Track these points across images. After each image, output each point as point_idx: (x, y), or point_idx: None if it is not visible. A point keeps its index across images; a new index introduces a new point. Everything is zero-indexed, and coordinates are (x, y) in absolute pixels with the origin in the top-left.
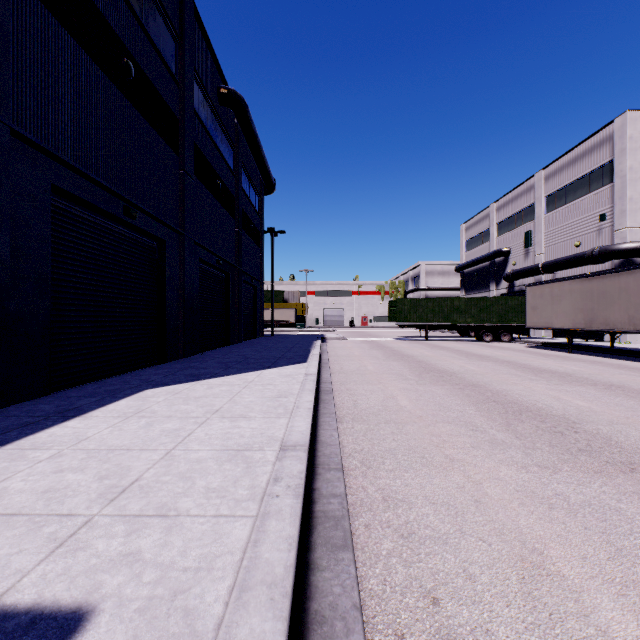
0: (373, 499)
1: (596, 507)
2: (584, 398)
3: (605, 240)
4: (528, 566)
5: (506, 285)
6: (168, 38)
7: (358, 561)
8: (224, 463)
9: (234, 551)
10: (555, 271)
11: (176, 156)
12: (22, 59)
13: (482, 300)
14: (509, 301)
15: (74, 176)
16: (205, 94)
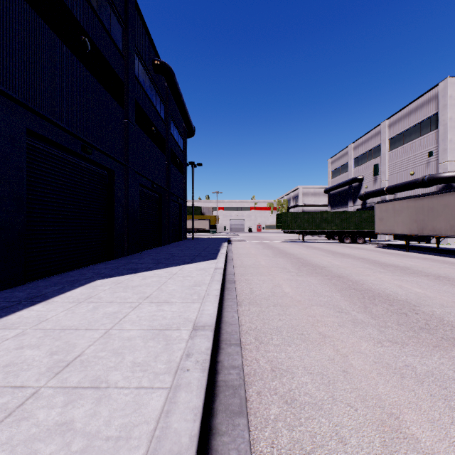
0: (264, 369)
1: (437, 376)
2: (420, 286)
3: (432, 170)
4: (388, 430)
5: (360, 203)
6: (116, 23)
7: (251, 425)
8: (149, 341)
9: (149, 421)
10: (396, 192)
11: (122, 109)
12: (3, 35)
13: (343, 213)
14: (363, 214)
15: (44, 122)
16: (143, 64)
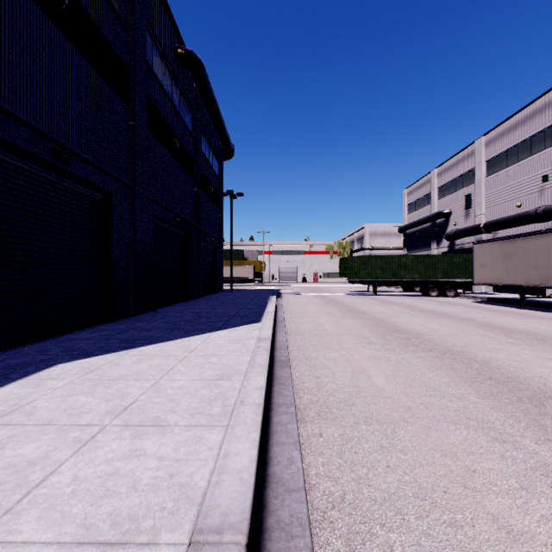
0: None
1: None
2: None
3: (547, 200)
4: None
5: (447, 244)
6: None
7: None
8: None
9: None
10: (497, 230)
11: (125, 106)
12: None
13: (428, 257)
14: (454, 258)
15: None
16: (160, 50)
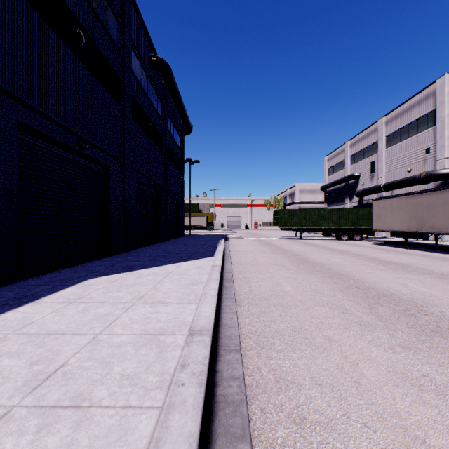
0: (267, 380)
1: None
2: (424, 285)
3: (429, 167)
4: None
5: (357, 200)
6: (112, 17)
7: None
8: (140, 348)
9: None
10: (393, 189)
11: (118, 104)
12: None
13: (340, 210)
14: (360, 211)
15: (36, 116)
16: (140, 60)
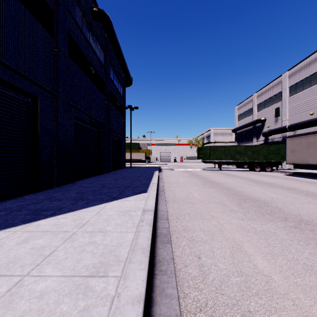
0: None
1: None
2: None
3: None
4: None
5: (263, 139)
6: None
7: None
8: None
9: None
10: (297, 129)
11: (50, 36)
12: None
13: (254, 147)
14: (270, 147)
15: None
16: (80, 5)
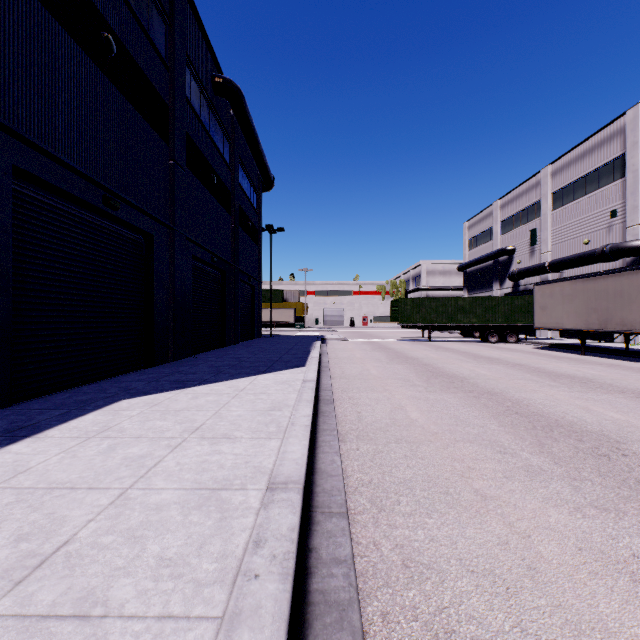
0: (390, 564)
1: None
2: (617, 409)
3: (616, 237)
4: None
5: (510, 284)
6: (156, 18)
7: None
8: (191, 511)
9: None
10: (563, 270)
11: (165, 145)
12: None
13: (487, 300)
14: (515, 301)
15: (42, 159)
16: (198, 82)
